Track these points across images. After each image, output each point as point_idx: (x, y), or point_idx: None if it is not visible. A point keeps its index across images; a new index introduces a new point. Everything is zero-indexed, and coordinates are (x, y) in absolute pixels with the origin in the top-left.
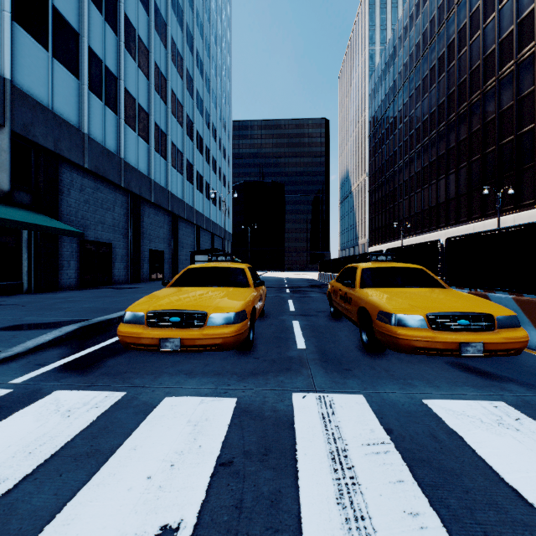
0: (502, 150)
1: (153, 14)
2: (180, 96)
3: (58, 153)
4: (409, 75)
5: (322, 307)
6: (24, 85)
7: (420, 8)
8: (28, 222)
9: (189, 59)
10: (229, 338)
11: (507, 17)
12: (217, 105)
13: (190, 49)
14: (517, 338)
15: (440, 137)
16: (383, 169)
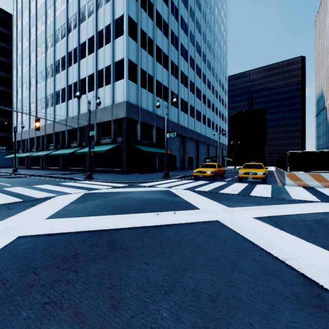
0: None
1: (189, 61)
2: (200, 87)
3: (164, 129)
4: None
5: None
6: (157, 112)
7: None
8: (162, 152)
9: (204, 67)
10: (209, 175)
11: None
12: (218, 79)
13: (204, 62)
14: (259, 176)
15: None
16: None
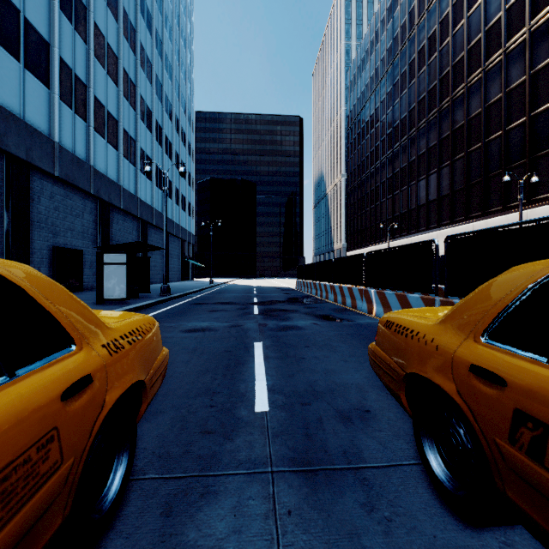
0: (511, 135)
1: None
2: (113, 42)
3: None
4: (393, 61)
5: (343, 380)
6: None
7: None
8: None
9: (129, 0)
10: None
11: None
12: (173, 77)
13: None
14: None
15: (431, 127)
16: (362, 167)
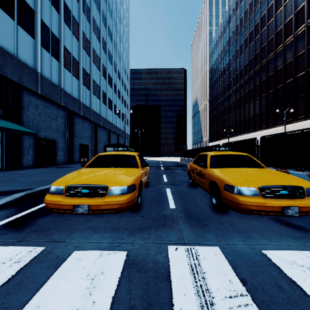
0: (286, 86)
1: (82, 2)
2: (98, 53)
3: (20, 84)
4: (232, 43)
5: (184, 179)
6: None
7: (239, 5)
8: None
9: (104, 31)
10: (123, 204)
11: (289, 9)
12: (120, 59)
13: (104, 25)
14: None
15: (250, 79)
16: (217, 98)
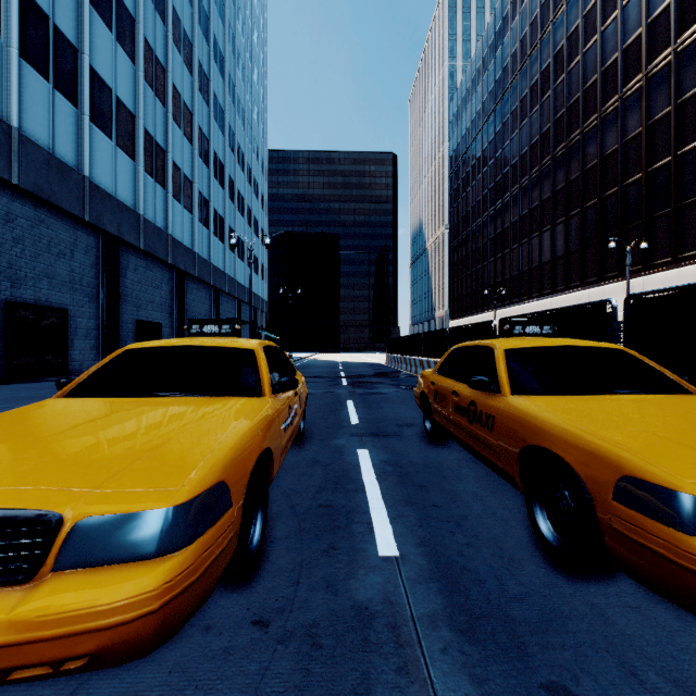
0: (627, 192)
1: None
2: (188, 99)
3: None
4: (502, 95)
5: (405, 415)
6: None
7: (518, 7)
8: None
9: (203, 48)
10: (132, 625)
11: (633, 16)
12: (245, 122)
13: (204, 34)
14: None
15: (544, 176)
16: (468, 219)
